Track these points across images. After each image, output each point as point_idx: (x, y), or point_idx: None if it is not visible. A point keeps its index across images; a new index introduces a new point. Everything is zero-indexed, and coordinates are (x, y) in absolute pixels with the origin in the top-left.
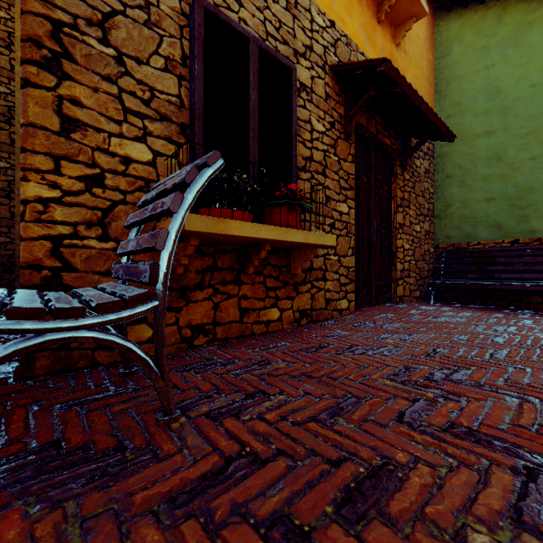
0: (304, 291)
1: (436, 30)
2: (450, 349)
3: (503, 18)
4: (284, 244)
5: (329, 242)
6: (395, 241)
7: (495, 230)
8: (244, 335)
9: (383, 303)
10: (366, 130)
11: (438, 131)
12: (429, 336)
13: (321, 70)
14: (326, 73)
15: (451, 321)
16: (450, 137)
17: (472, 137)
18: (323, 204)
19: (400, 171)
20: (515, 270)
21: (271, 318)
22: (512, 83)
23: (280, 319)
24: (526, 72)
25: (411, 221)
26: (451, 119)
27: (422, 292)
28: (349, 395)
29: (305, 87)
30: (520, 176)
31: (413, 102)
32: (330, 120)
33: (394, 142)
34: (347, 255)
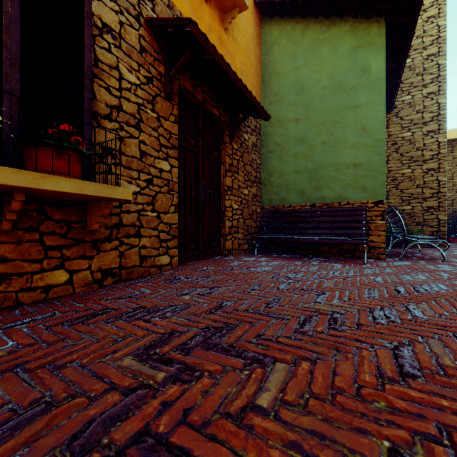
0: (108, 249)
1: (262, 32)
2: (236, 302)
3: (306, 32)
4: (60, 195)
5: (122, 195)
6: (224, 201)
7: (301, 196)
8: (1, 307)
9: (213, 256)
10: (193, 96)
11: (255, 109)
12: (229, 288)
13: (135, 20)
14: (141, 25)
15: (259, 271)
16: (265, 116)
17: (286, 121)
18: (137, 158)
19: (229, 141)
20: (312, 227)
21: (53, 282)
22: (311, 84)
23: (70, 282)
24: (319, 77)
25: (240, 185)
26: (273, 105)
27: (250, 245)
28: (42, 400)
29: (111, 30)
30: (316, 155)
31: (227, 74)
32: (147, 75)
33: (223, 114)
34: (169, 212)
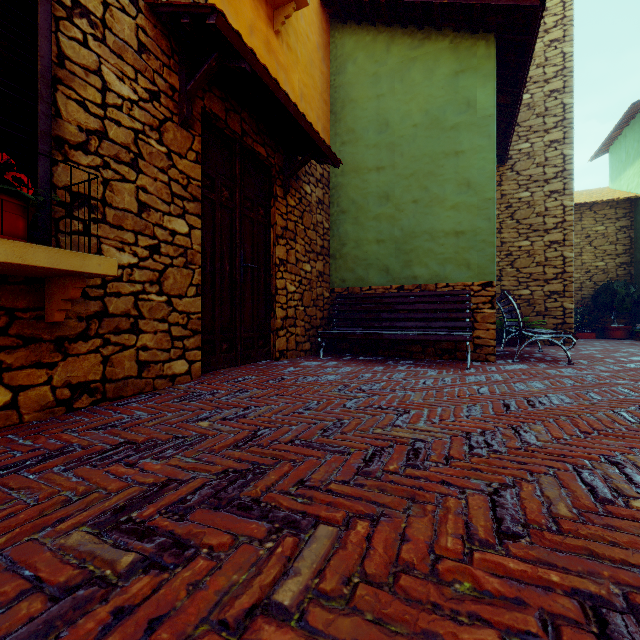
0: (83, 351)
1: (332, 42)
2: (279, 429)
3: (391, 47)
4: None
5: (99, 268)
6: (275, 281)
7: (385, 274)
8: None
9: (257, 360)
10: (225, 124)
11: (319, 150)
12: (273, 407)
13: (129, 2)
14: (140, 10)
15: (321, 381)
16: (334, 160)
17: (364, 170)
18: (133, 213)
19: (282, 194)
20: (399, 318)
21: None
22: (399, 119)
23: (12, 405)
24: (410, 110)
25: (299, 257)
26: (346, 146)
27: (315, 344)
28: None
29: (88, 13)
30: (405, 218)
31: (275, 95)
32: (149, 87)
33: (273, 155)
34: (187, 296)
